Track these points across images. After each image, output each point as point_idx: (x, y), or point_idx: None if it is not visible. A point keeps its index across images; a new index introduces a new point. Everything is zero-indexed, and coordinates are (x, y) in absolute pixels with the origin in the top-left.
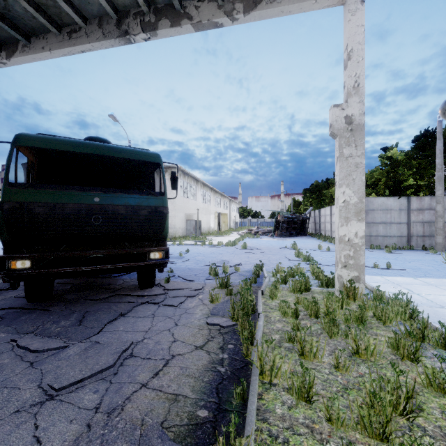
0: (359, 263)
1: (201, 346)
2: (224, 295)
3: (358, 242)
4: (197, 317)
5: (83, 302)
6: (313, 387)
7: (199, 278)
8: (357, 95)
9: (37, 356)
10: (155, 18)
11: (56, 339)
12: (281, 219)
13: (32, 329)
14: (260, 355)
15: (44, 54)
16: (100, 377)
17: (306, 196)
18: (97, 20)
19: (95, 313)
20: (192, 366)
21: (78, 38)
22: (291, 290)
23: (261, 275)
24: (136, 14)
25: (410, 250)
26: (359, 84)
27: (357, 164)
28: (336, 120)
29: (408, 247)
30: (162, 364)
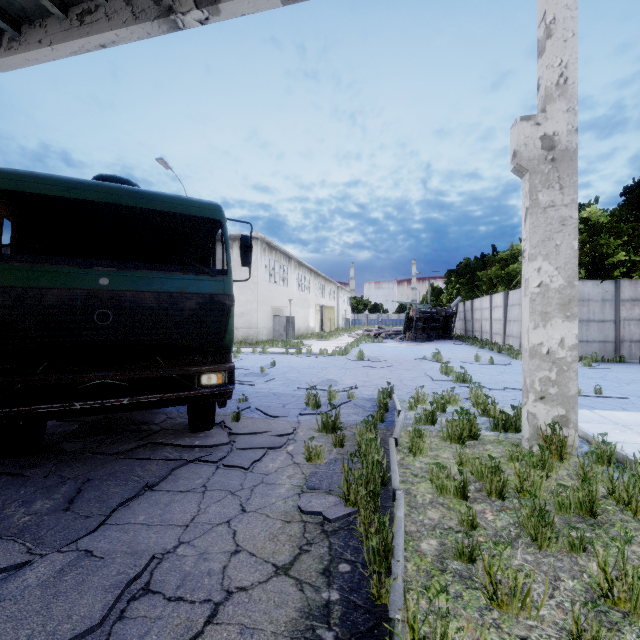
0: (567, 393)
1: (285, 567)
2: (330, 446)
3: (565, 357)
4: (282, 493)
5: (89, 458)
6: None
7: (290, 411)
8: (563, 98)
9: None
10: None
11: (15, 542)
12: (415, 315)
13: None
14: (413, 619)
15: (42, 51)
16: None
17: (450, 280)
18: None
19: (101, 485)
20: (265, 626)
21: (94, 23)
22: (445, 438)
23: (391, 407)
24: None
25: (619, 363)
26: (567, 79)
27: (563, 219)
28: (525, 143)
29: (616, 359)
30: (203, 618)
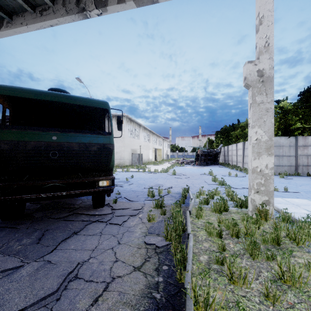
0: (269, 190)
1: (138, 267)
2: (159, 215)
3: (268, 173)
4: (137, 235)
5: (47, 220)
6: None
7: (140, 199)
8: (267, 52)
9: None
10: None
11: (15, 257)
12: (200, 153)
13: None
14: (194, 287)
15: (22, 28)
16: (43, 304)
17: (217, 136)
18: (61, 1)
19: (53, 232)
20: (130, 292)
21: (47, 15)
22: (213, 211)
23: (188, 196)
24: None
25: (297, 176)
26: (269, 44)
27: (267, 109)
28: (250, 73)
29: (296, 174)
30: (102, 288)
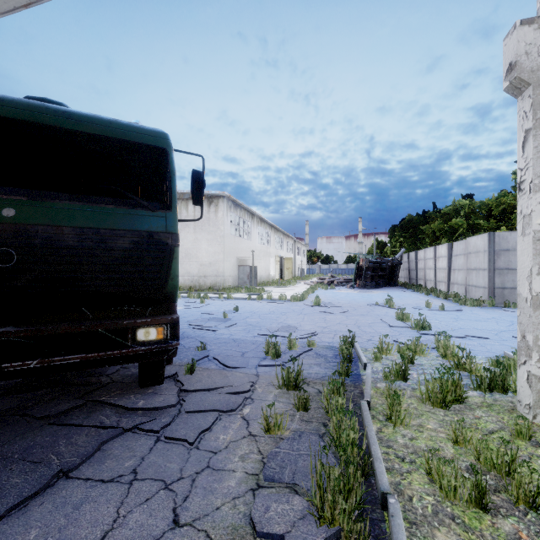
0: None
1: None
2: (291, 409)
3: None
4: (231, 488)
5: (14, 422)
6: None
7: (248, 361)
8: None
9: None
10: None
11: None
12: (365, 265)
13: None
14: None
15: None
16: None
17: (393, 235)
18: None
19: (2, 471)
20: None
21: None
22: (424, 400)
23: (354, 357)
24: None
25: None
26: None
27: None
28: (526, 51)
29: None
30: None
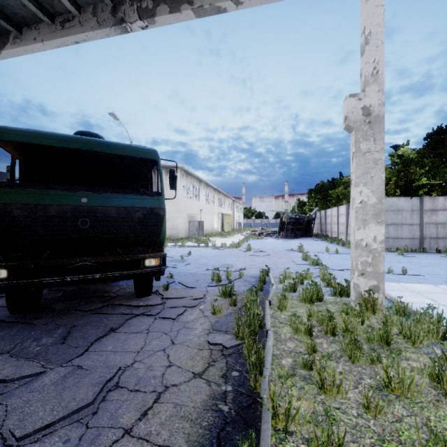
0: (378, 271)
1: (200, 373)
2: (227, 306)
3: (377, 248)
4: (197, 333)
5: (72, 313)
6: (343, 446)
7: (201, 284)
8: (375, 83)
9: (6, 386)
10: (152, 4)
11: (33, 361)
12: (286, 220)
13: (8, 348)
14: (273, 395)
15: (36, 45)
16: (75, 418)
17: (311, 196)
18: (91, 8)
19: (83, 329)
20: (189, 403)
21: (71, 28)
22: (301, 300)
23: (267, 281)
24: (132, 1)
25: (422, 253)
26: (378, 71)
27: (375, 160)
28: (352, 111)
29: (420, 250)
30: (152, 400)
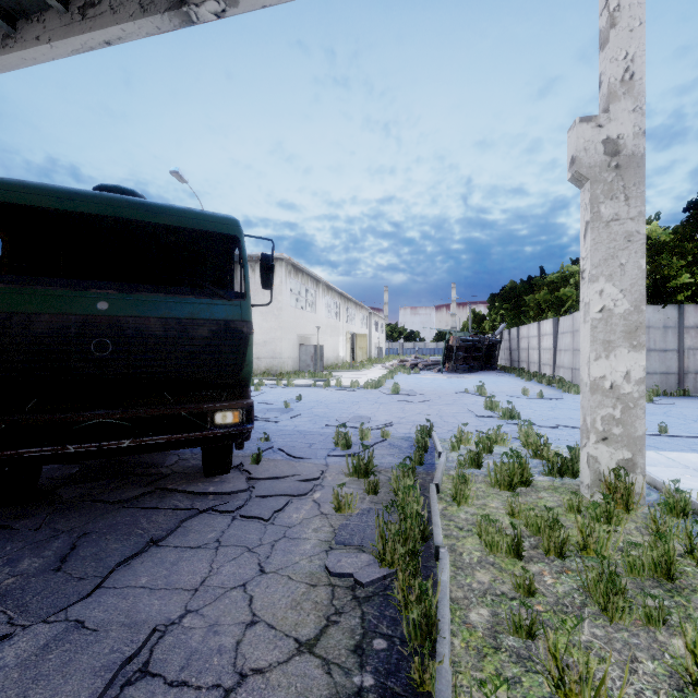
0: (633, 434)
1: (310, 643)
2: (362, 493)
3: (632, 392)
4: (307, 550)
5: (89, 506)
6: None
7: (317, 452)
8: (629, 96)
9: None
10: None
11: None
12: (456, 344)
13: None
14: None
15: (40, 49)
16: None
17: (493, 305)
18: None
19: (99, 540)
20: None
21: (97, 17)
22: (493, 484)
23: (430, 447)
24: None
25: (684, 397)
26: (633, 75)
27: (629, 234)
28: (585, 148)
29: (679, 392)
30: None
